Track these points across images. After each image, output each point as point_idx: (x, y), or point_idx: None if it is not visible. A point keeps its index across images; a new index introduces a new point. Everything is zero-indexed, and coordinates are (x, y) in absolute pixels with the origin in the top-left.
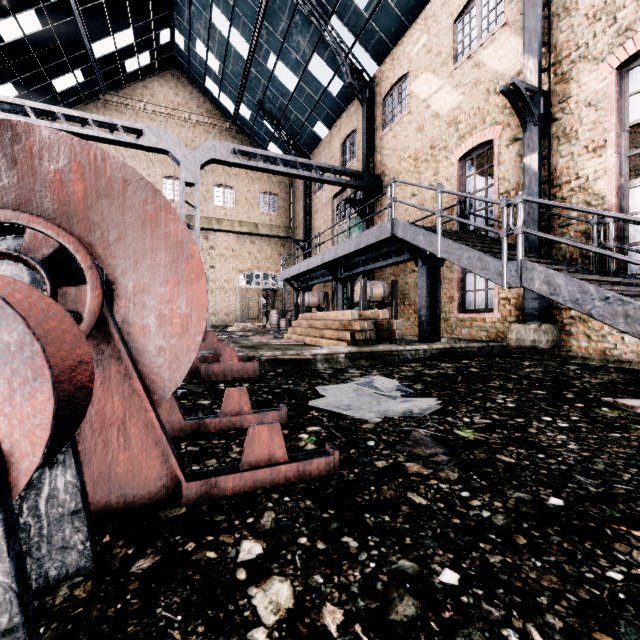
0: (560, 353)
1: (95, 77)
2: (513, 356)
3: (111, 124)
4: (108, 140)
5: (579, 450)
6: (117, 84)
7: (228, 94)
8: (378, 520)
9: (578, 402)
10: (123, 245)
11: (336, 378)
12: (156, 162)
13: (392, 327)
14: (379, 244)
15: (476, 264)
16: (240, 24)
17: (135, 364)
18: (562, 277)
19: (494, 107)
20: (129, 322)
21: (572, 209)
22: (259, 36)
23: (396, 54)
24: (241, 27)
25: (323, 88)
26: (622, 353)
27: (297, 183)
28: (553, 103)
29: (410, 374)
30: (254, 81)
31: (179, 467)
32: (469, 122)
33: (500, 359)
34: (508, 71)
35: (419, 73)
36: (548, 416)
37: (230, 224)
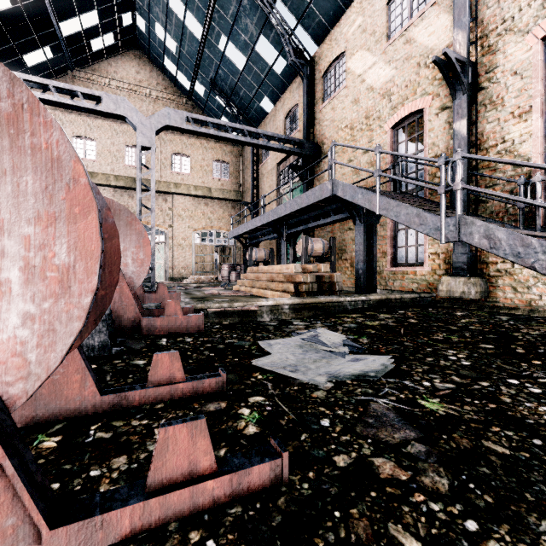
0: (487, 303)
1: (63, 54)
2: (443, 306)
3: (71, 91)
4: (68, 105)
5: None
6: (84, 61)
7: (184, 72)
8: None
9: (533, 358)
10: None
11: (281, 331)
12: (120, 132)
13: (332, 280)
14: (319, 204)
15: (414, 220)
16: (194, 8)
17: None
18: (503, 231)
19: (424, 79)
20: None
21: (513, 164)
22: (211, 19)
23: (334, 35)
24: (195, 11)
25: (269, 67)
26: None
27: (246, 152)
28: (480, 73)
29: (353, 326)
30: (207, 60)
31: (38, 506)
32: (401, 93)
33: (433, 309)
34: (437, 46)
35: (355, 51)
36: (512, 378)
37: (186, 188)
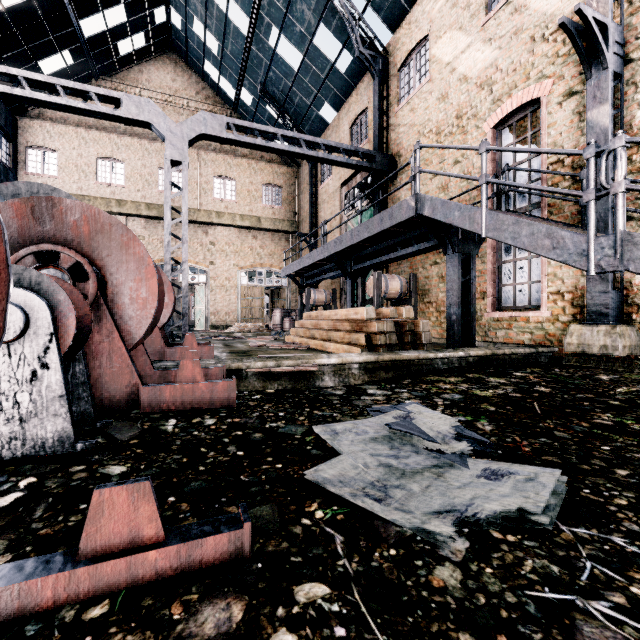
0: (638, 362)
1: (86, 60)
2: (573, 365)
3: (84, 92)
4: (80, 110)
5: None
6: (110, 68)
7: (228, 78)
8: None
9: None
10: None
11: (351, 405)
12: (152, 152)
13: (417, 328)
14: (397, 229)
15: (542, 242)
16: None
17: None
18: None
19: (541, 58)
20: None
21: None
22: (260, 7)
23: (414, 16)
24: None
25: (330, 64)
26: None
27: (302, 174)
28: (627, 40)
29: (457, 397)
30: (255, 61)
31: None
32: (507, 81)
33: (561, 370)
34: (561, 10)
35: (442, 33)
36: None
37: (231, 218)
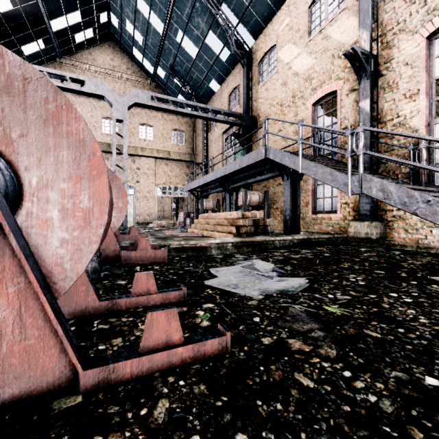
0: (385, 242)
1: (53, 45)
2: (352, 244)
3: (61, 76)
4: (59, 87)
5: (430, 324)
6: (69, 51)
7: (149, 60)
8: (270, 409)
9: (412, 280)
10: (26, 142)
11: (226, 261)
12: (97, 107)
13: (266, 223)
14: (256, 164)
15: (328, 177)
16: (157, 9)
17: (32, 256)
18: (393, 186)
19: (337, 67)
20: (33, 215)
21: (401, 135)
22: (171, 18)
23: (267, 31)
24: (158, 11)
25: (216, 56)
26: (431, 242)
27: (198, 123)
28: (380, 63)
29: (281, 258)
30: (167, 50)
31: (76, 356)
32: (319, 78)
33: (343, 246)
34: (348, 41)
35: (284, 44)
36: (393, 292)
37: (150, 151)
